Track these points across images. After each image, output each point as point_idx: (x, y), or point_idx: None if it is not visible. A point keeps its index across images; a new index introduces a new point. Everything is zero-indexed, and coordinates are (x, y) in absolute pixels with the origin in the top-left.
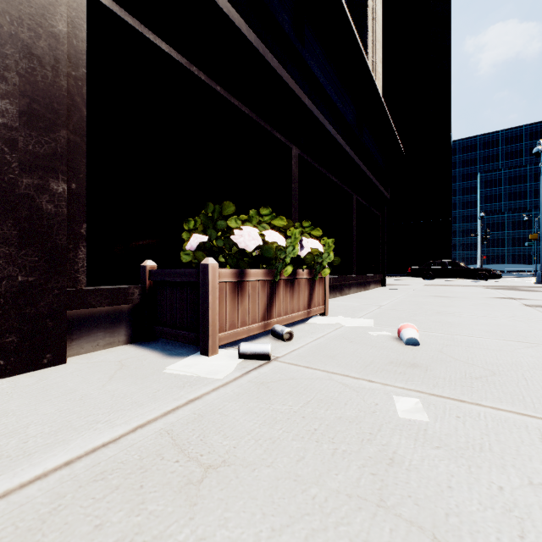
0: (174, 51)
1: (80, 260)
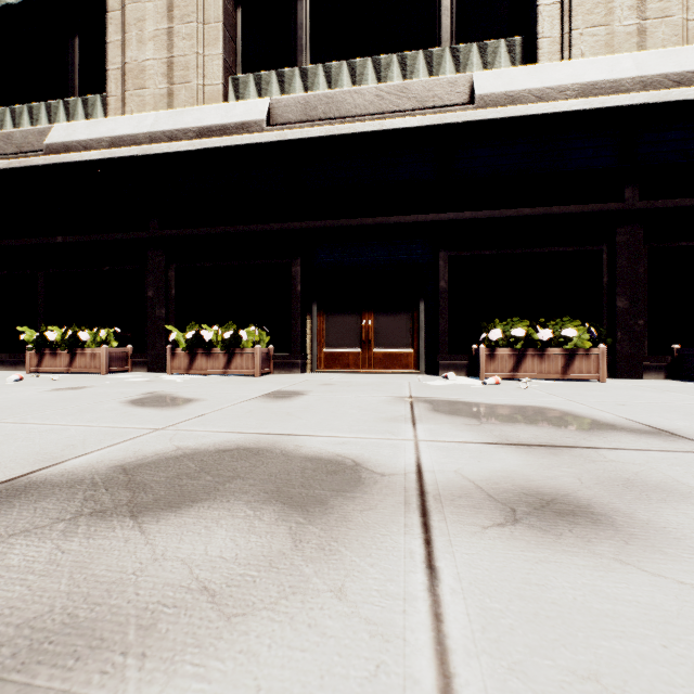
0: (690, 242)
1: (645, 345)
